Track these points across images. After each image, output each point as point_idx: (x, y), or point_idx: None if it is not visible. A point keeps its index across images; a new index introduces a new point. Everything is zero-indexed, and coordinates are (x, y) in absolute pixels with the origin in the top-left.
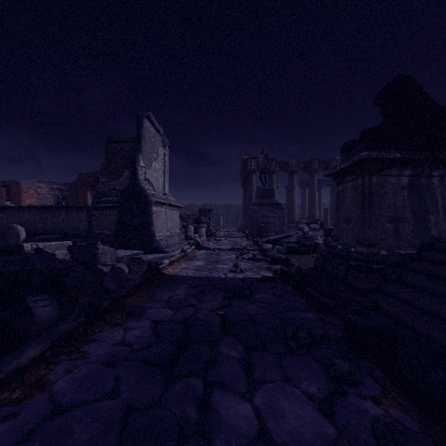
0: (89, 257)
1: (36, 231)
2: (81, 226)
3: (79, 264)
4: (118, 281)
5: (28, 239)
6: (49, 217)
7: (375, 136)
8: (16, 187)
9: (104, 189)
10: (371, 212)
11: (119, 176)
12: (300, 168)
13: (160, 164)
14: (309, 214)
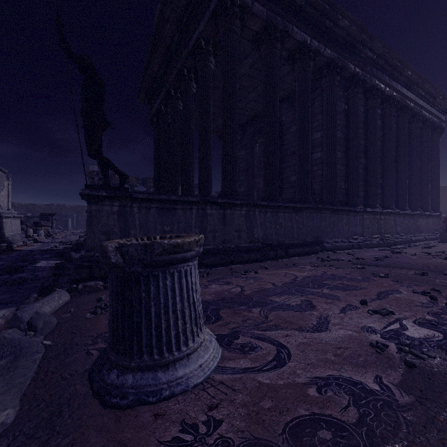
0: None
1: None
2: None
3: None
4: None
5: None
6: None
7: None
8: None
9: None
10: None
11: None
12: (138, 183)
13: (5, 191)
14: None
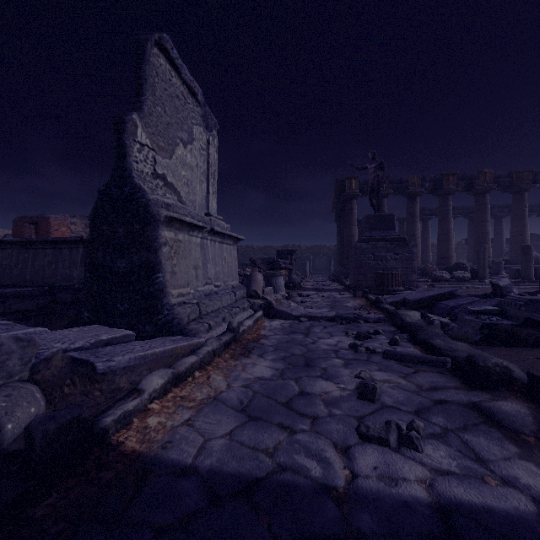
0: None
1: (12, 281)
2: (76, 273)
3: None
4: None
5: None
6: (30, 258)
7: None
8: (45, 224)
9: None
10: None
11: None
12: (425, 188)
13: (198, 157)
14: (440, 257)
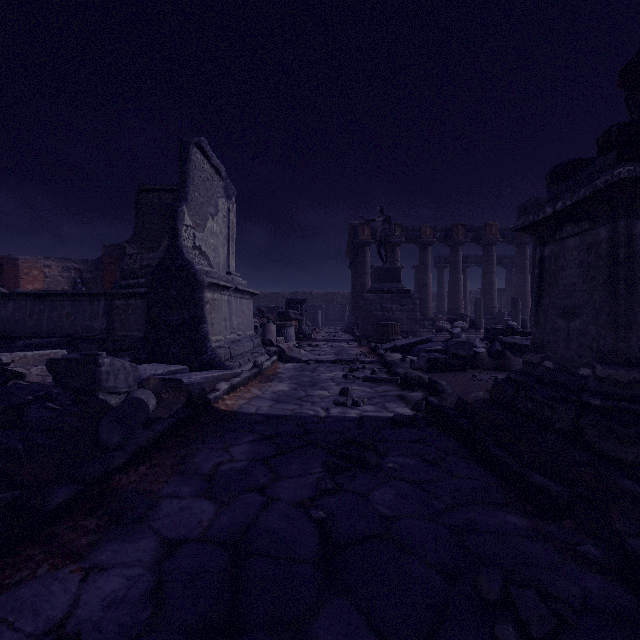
0: (84, 380)
1: (26, 333)
2: (97, 324)
3: (65, 392)
4: (124, 427)
5: (5, 345)
6: (47, 309)
7: (636, 140)
8: (12, 266)
9: (134, 265)
10: (634, 294)
11: (157, 245)
12: (436, 238)
13: (221, 224)
14: (450, 307)
